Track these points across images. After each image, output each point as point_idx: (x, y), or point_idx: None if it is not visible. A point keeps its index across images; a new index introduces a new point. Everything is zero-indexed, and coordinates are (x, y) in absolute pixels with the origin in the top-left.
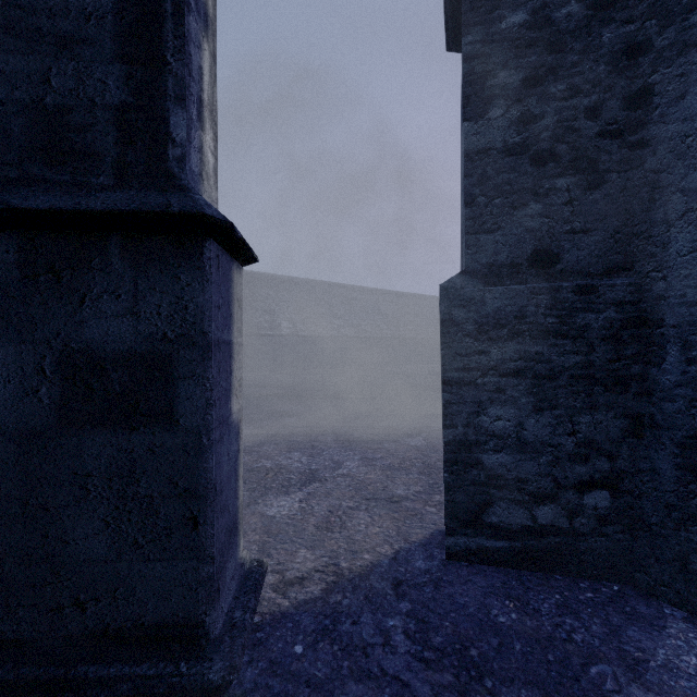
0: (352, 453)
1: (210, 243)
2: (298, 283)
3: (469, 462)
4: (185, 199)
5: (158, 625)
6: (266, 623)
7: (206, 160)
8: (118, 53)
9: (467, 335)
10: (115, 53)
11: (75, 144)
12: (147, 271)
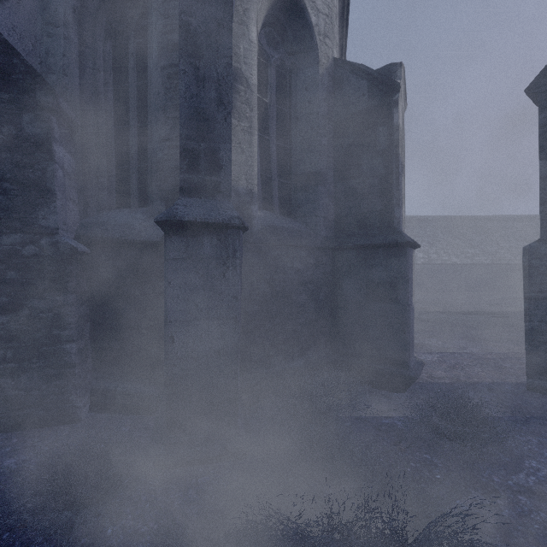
0: (475, 345)
1: (408, 249)
2: (432, 220)
3: (542, 341)
4: (401, 237)
5: (393, 359)
6: (424, 383)
7: (403, 217)
8: (379, 195)
9: (541, 274)
10: (378, 195)
11: (367, 223)
12: (390, 258)
